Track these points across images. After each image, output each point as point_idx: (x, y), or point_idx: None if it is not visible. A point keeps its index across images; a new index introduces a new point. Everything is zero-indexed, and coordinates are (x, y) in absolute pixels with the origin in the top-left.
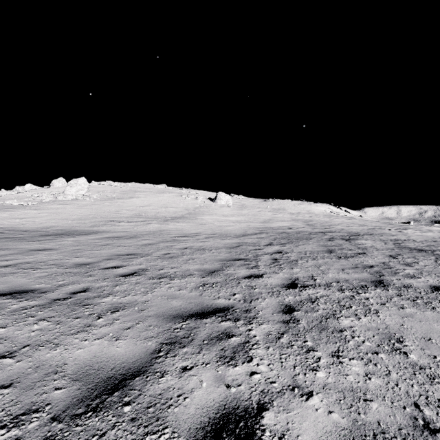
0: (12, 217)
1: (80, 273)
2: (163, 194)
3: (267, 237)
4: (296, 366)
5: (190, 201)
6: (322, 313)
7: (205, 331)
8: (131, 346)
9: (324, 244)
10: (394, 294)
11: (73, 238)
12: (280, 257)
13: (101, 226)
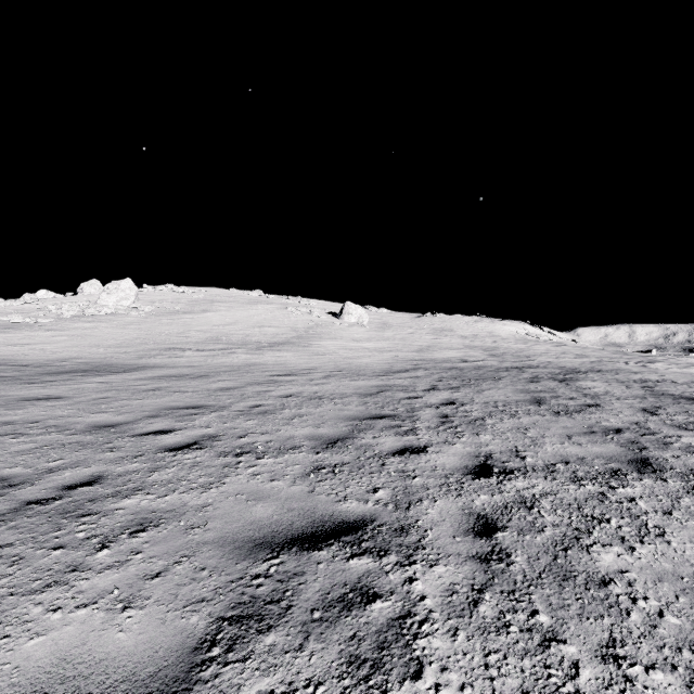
0: (8, 343)
1: (95, 445)
2: (258, 306)
3: (426, 376)
4: (527, 691)
5: (301, 317)
6: (552, 534)
7: (316, 584)
8: (152, 628)
9: (525, 388)
10: (681, 490)
11: (101, 378)
12: (452, 412)
13: (153, 357)
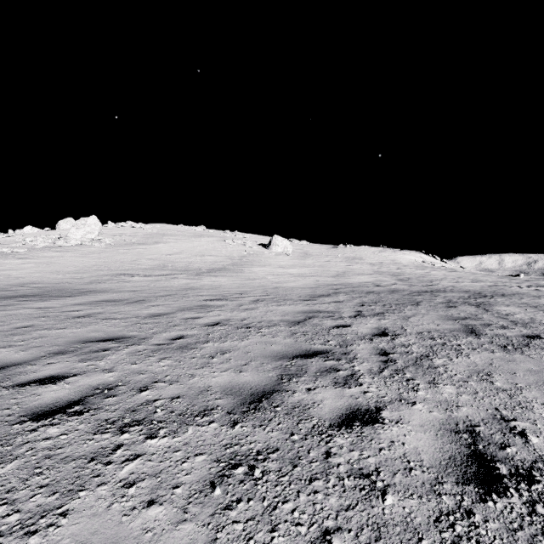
0: None
1: None
2: (201, 239)
3: (348, 300)
4: None
5: (236, 248)
6: None
7: None
8: None
9: (448, 314)
10: None
11: (42, 303)
12: (390, 347)
13: (103, 282)
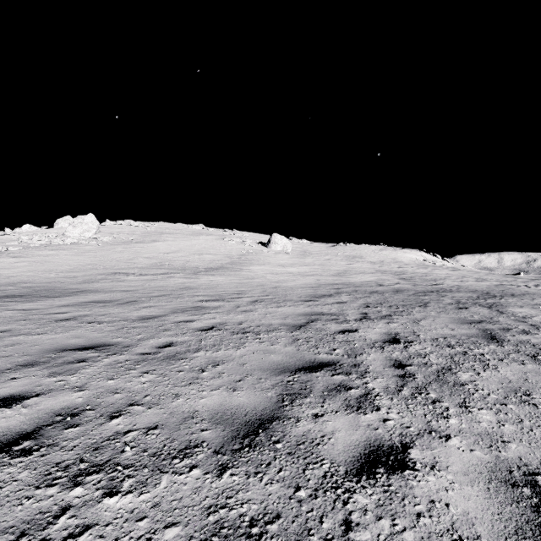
0: None
1: None
2: (199, 237)
3: (351, 301)
4: None
5: (235, 246)
6: None
7: None
8: None
9: (461, 317)
10: None
11: (28, 305)
12: (405, 357)
13: (96, 282)
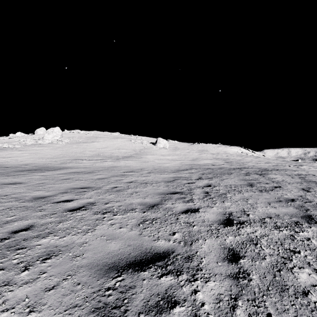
0: (0, 156)
1: (33, 208)
2: (117, 139)
3: (196, 172)
4: None
5: (137, 145)
6: (270, 261)
7: (142, 294)
8: None
9: (244, 178)
10: None
11: (42, 173)
12: (210, 190)
13: (68, 163)
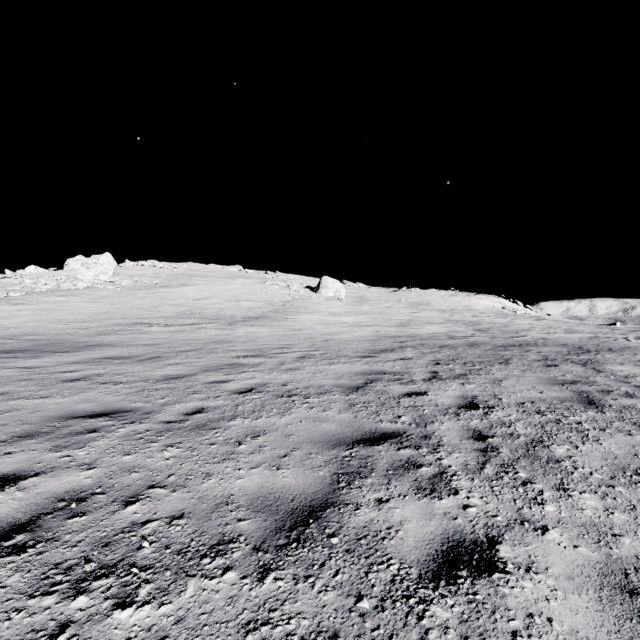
0: None
1: None
2: (236, 281)
3: (418, 357)
4: None
5: (278, 291)
6: None
7: None
8: None
9: (551, 376)
10: None
11: (30, 361)
12: (485, 426)
13: (113, 334)
